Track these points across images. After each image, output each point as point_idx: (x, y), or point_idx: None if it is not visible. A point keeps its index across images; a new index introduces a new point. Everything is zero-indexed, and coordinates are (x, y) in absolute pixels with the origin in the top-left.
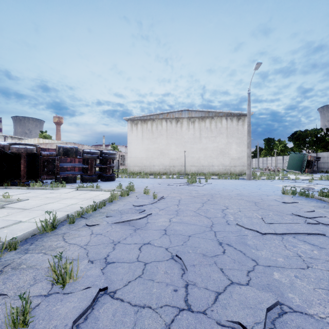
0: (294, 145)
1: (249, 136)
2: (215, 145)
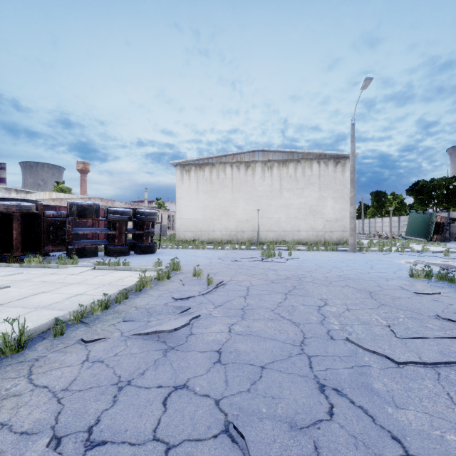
0: (416, 201)
1: (353, 188)
2: (302, 201)
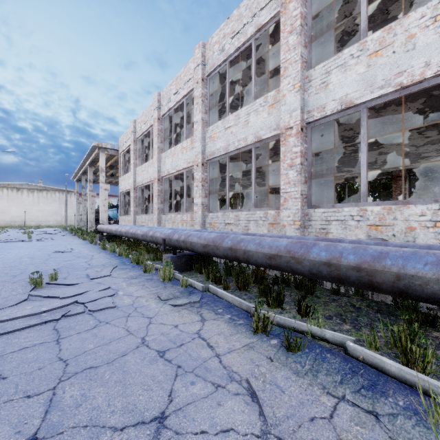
0: None
1: (66, 207)
2: (51, 208)
